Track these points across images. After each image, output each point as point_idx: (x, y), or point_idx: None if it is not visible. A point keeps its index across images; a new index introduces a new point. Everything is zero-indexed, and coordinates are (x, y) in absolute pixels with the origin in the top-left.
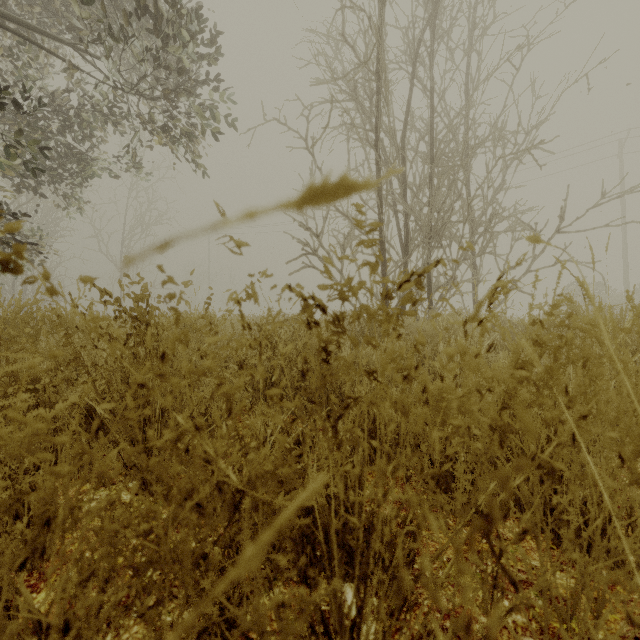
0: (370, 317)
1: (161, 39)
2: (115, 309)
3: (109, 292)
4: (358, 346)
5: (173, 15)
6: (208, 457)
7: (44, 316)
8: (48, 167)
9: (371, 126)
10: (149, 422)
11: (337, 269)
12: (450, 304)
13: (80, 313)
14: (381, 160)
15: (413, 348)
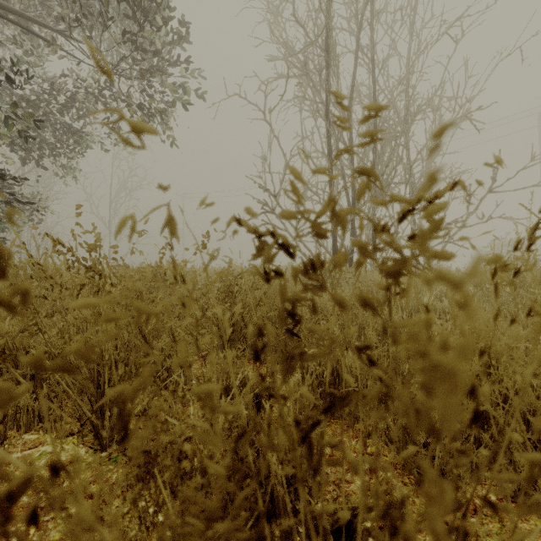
0: (359, 266)
1: (138, 24)
2: (67, 259)
3: (62, 242)
4: (347, 314)
5: (148, 3)
6: (136, 447)
7: (18, 267)
8: (45, 140)
9: (322, 100)
10: (103, 375)
11: (292, 225)
12: (473, 247)
13: (34, 263)
14: (331, 130)
15: (424, 313)
